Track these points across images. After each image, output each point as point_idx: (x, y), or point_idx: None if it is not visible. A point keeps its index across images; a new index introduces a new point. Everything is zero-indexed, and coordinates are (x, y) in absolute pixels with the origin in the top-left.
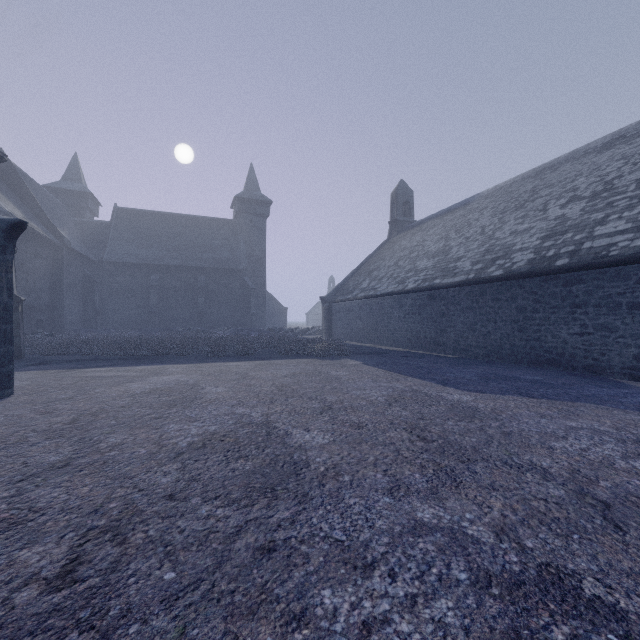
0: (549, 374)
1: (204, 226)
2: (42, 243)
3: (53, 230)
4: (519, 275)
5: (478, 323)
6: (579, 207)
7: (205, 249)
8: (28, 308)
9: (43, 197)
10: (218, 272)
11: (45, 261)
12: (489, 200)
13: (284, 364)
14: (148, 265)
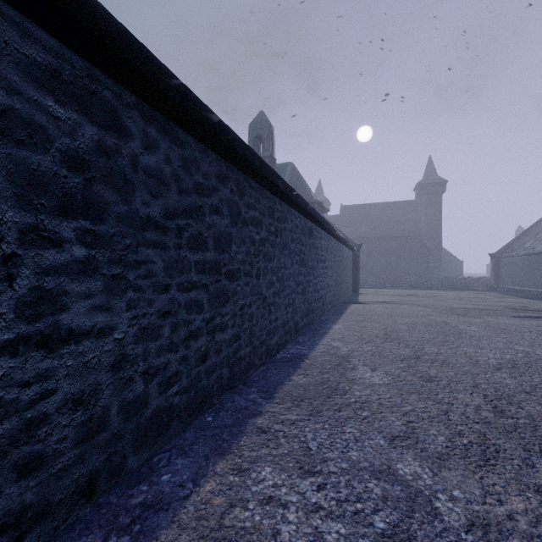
0: None
1: (394, 208)
2: None
3: None
4: None
5: None
6: None
7: (395, 224)
8: None
9: None
10: (404, 239)
11: None
12: None
13: (451, 292)
14: (360, 238)
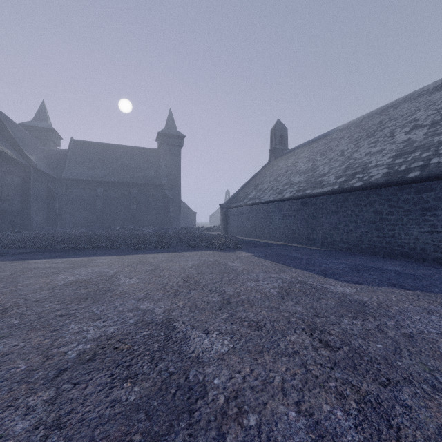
0: (405, 265)
1: (136, 153)
2: (14, 164)
3: (23, 155)
4: (377, 185)
5: (342, 223)
6: (422, 132)
7: (137, 170)
8: (2, 212)
9: (17, 131)
10: (146, 186)
11: (17, 177)
12: (345, 132)
13: (191, 256)
14: (95, 181)
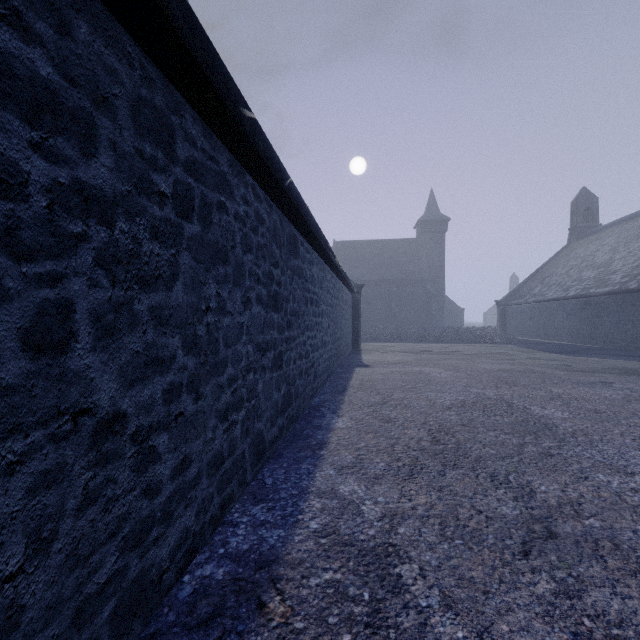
0: None
1: (393, 247)
2: None
3: None
4: None
5: (621, 322)
6: None
7: (395, 265)
8: None
9: None
10: (405, 282)
11: None
12: None
13: (466, 345)
14: (356, 281)
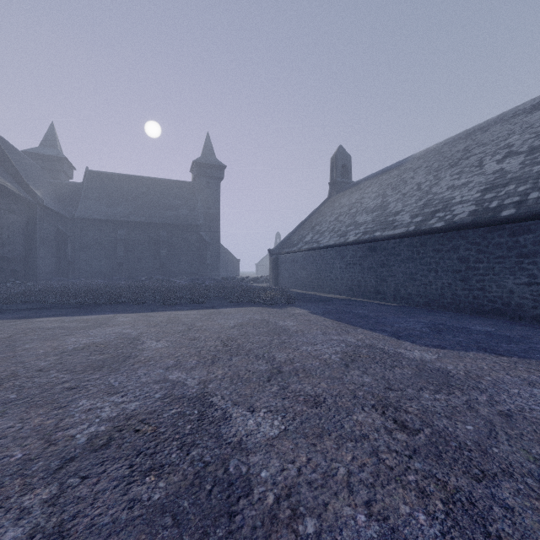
0: (498, 324)
1: (166, 187)
2: (16, 200)
3: (27, 189)
4: (462, 226)
5: (418, 273)
6: (518, 161)
7: (167, 207)
8: (2, 259)
9: (20, 160)
10: (178, 228)
11: (19, 217)
12: (422, 160)
13: (233, 313)
14: (115, 221)
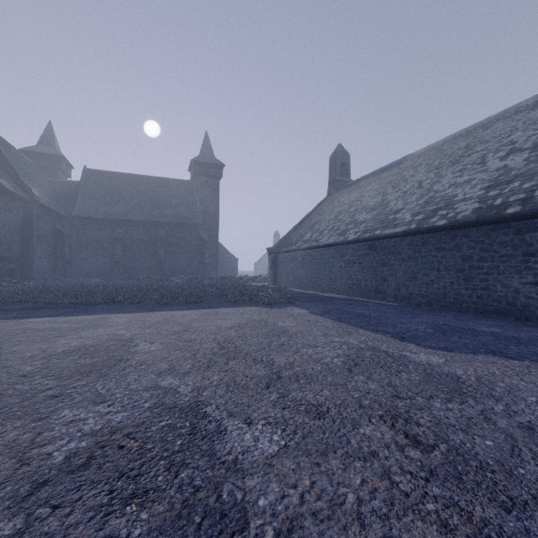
0: (503, 325)
1: (164, 186)
2: (12, 199)
3: (24, 187)
4: (465, 224)
5: (420, 272)
6: (522, 158)
7: (165, 206)
8: None
9: (17, 158)
10: (176, 226)
11: (16, 215)
12: (422, 158)
13: (230, 313)
14: (113, 220)
